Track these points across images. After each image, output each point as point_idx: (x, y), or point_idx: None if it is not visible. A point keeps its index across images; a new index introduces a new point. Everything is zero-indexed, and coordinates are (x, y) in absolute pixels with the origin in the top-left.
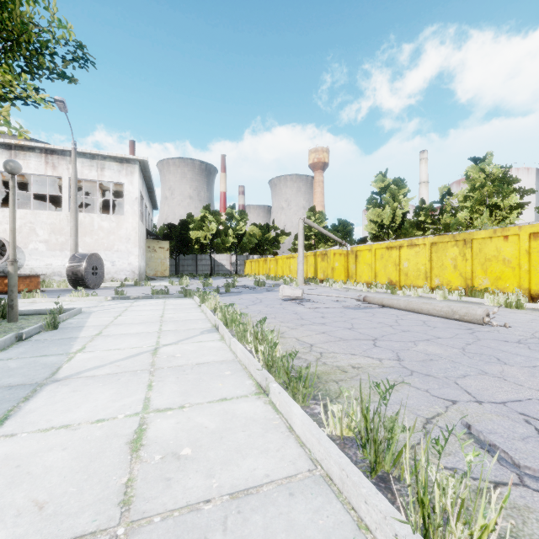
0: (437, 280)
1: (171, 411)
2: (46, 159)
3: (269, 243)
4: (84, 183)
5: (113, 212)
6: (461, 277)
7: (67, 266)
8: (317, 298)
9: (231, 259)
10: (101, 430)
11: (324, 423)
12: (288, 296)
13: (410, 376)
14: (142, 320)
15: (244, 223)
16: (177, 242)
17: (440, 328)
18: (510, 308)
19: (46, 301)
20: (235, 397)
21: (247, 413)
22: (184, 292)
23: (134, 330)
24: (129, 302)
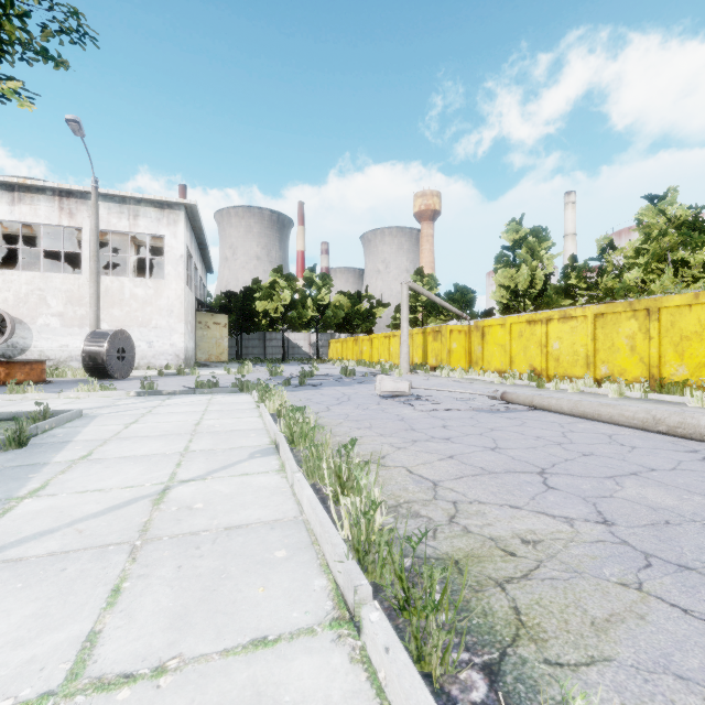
0: (604, 367)
1: (128, 688)
2: (61, 204)
3: (360, 318)
4: (113, 236)
5: (154, 277)
6: (643, 364)
7: (83, 348)
8: (430, 394)
9: (310, 339)
10: None
11: None
12: (389, 392)
13: (648, 568)
14: (165, 430)
15: (328, 291)
16: (238, 317)
17: (642, 448)
18: None
19: (42, 398)
20: (285, 636)
21: (307, 700)
22: (239, 385)
23: (144, 450)
24: (158, 400)
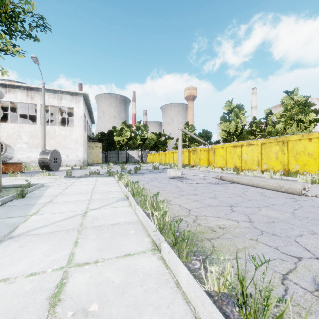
0: (265, 166)
1: (87, 265)
2: (27, 93)
3: (161, 144)
4: (50, 107)
5: (68, 125)
6: (281, 164)
7: (39, 157)
8: (190, 177)
9: (138, 153)
10: (31, 284)
11: (204, 280)
12: (173, 176)
13: (261, 235)
14: (80, 191)
15: (146, 132)
16: (106, 143)
17: (273, 197)
18: (315, 184)
19: (24, 179)
20: (136, 253)
21: (144, 267)
22: (108, 173)
23: (73, 199)
24: (74, 180)
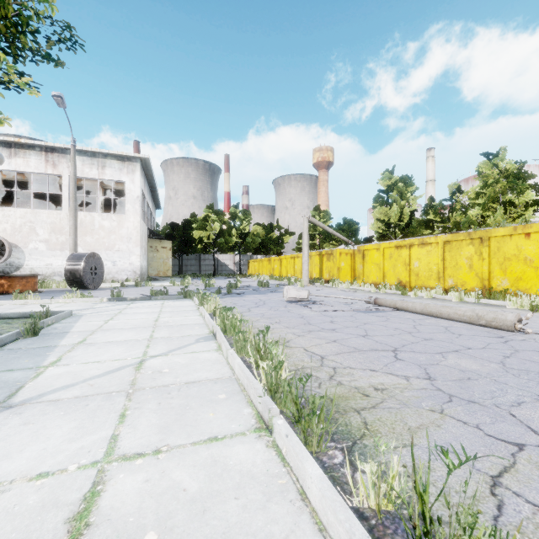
0: (451, 280)
1: (141, 459)
2: (46, 157)
3: (272, 243)
4: (85, 181)
5: (115, 212)
6: (478, 277)
7: (65, 266)
8: (323, 300)
9: (234, 259)
10: (38, 494)
11: (352, 489)
12: (293, 298)
13: (450, 402)
14: (134, 325)
15: (248, 223)
16: (180, 242)
17: (466, 335)
18: (537, 312)
19: (39, 303)
20: (228, 436)
21: (242, 463)
22: (183, 293)
23: (122, 337)
24: (125, 304)
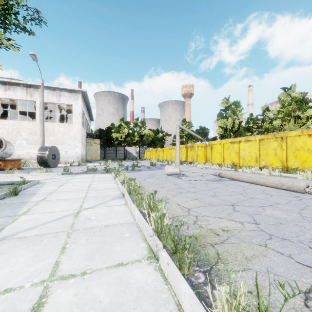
0: (263, 162)
1: (73, 279)
2: (27, 90)
3: (158, 140)
4: (49, 104)
5: (67, 122)
6: (280, 160)
7: (37, 154)
8: (188, 174)
9: (136, 150)
10: (2, 305)
11: (212, 303)
12: (170, 173)
13: (270, 239)
14: (76, 189)
15: (144, 128)
16: (104, 140)
17: (275, 195)
18: None
19: (21, 175)
20: (130, 262)
21: (139, 282)
22: (106, 170)
23: (68, 196)
24: (71, 176)
